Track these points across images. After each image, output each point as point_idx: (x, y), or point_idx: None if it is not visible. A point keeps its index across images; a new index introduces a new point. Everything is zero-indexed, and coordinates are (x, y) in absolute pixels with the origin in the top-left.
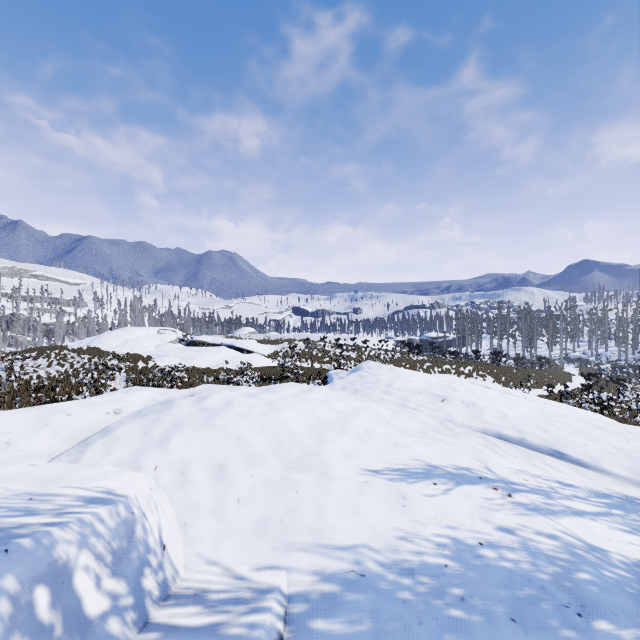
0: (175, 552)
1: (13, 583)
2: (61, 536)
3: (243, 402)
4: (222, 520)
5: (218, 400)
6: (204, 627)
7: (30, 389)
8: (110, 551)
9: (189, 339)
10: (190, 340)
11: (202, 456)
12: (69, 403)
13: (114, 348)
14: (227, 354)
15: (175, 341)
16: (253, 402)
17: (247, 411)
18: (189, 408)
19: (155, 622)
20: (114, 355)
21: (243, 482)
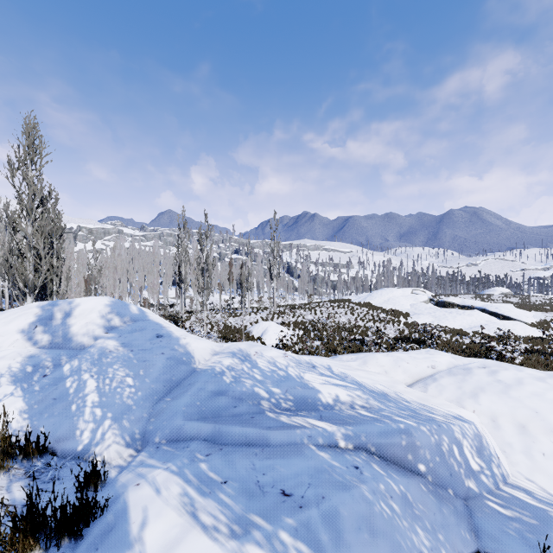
0: (504, 463)
1: (446, 439)
2: (454, 429)
3: (533, 383)
4: (532, 460)
5: (508, 376)
6: (537, 506)
7: (341, 328)
8: (474, 445)
9: (438, 299)
10: (439, 300)
11: (506, 414)
12: (403, 355)
13: (381, 304)
14: (480, 318)
15: (426, 301)
16: (543, 386)
17: (539, 392)
18: (485, 377)
19: (503, 489)
20: (382, 310)
21: (545, 443)
